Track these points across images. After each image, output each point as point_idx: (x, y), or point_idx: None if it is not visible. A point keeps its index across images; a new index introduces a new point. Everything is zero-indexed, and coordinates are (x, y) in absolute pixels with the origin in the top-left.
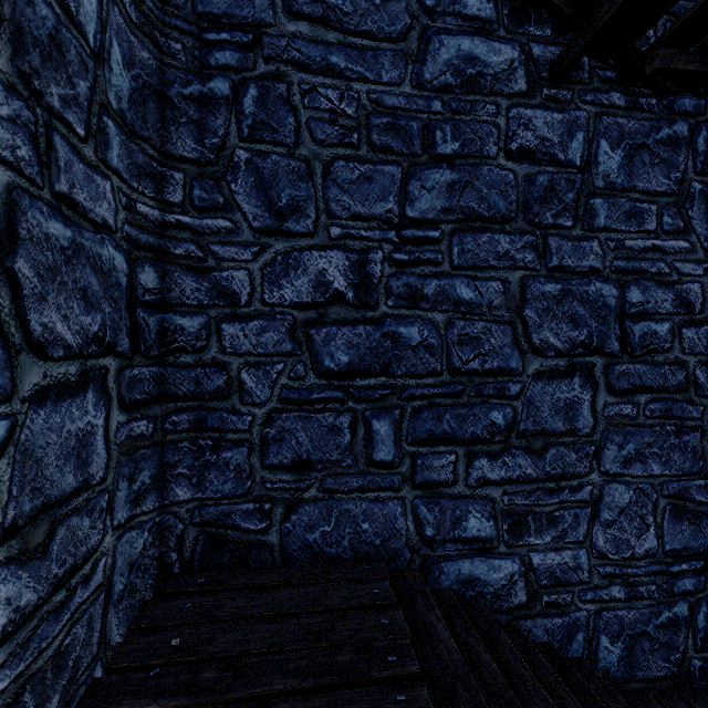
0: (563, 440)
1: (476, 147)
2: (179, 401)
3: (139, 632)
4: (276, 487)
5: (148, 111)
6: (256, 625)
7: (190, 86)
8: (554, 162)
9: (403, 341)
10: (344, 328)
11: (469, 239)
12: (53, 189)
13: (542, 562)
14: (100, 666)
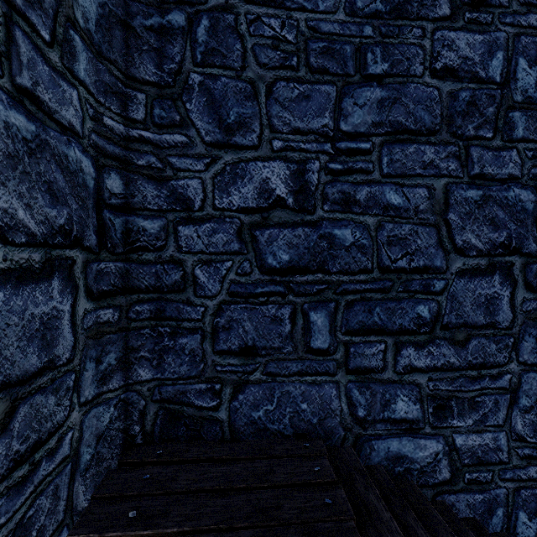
0: (484, 332)
1: (403, 67)
2: (142, 293)
3: (101, 501)
4: (225, 370)
5: (114, 37)
6: (207, 499)
7: (151, 18)
8: (476, 79)
9: (337, 241)
10: (285, 229)
11: (397, 150)
12: (14, 81)
13: (464, 443)
14: (66, 531)
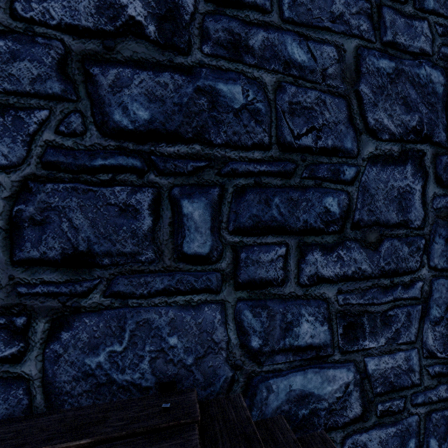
0: (397, 233)
1: None
2: None
3: None
4: (35, 292)
5: None
6: None
7: None
8: None
9: (222, 101)
10: (143, 72)
11: None
12: None
13: (377, 367)
14: None
